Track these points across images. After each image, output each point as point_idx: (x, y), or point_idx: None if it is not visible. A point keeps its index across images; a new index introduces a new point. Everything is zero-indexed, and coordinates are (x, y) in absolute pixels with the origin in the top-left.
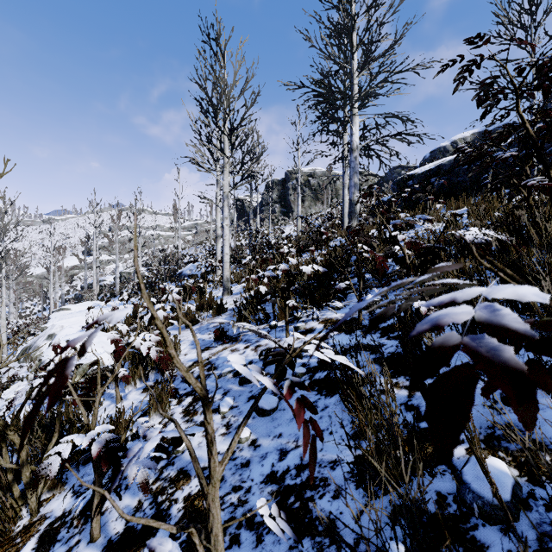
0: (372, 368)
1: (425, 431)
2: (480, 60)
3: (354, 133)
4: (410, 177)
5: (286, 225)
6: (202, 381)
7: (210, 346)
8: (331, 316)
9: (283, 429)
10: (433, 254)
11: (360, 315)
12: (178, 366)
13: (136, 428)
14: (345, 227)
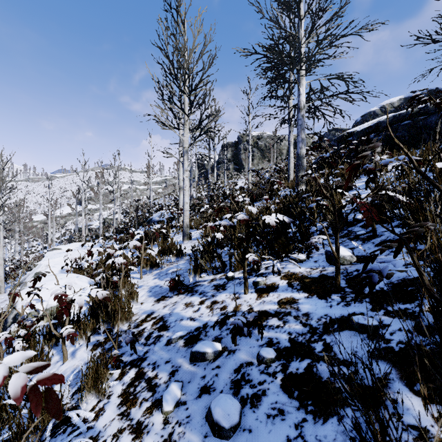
0: None
1: None
2: None
3: (301, 93)
4: (350, 134)
5: (239, 179)
6: None
7: (166, 295)
8: (294, 271)
9: None
10: None
11: (337, 275)
12: None
13: None
14: (290, 179)
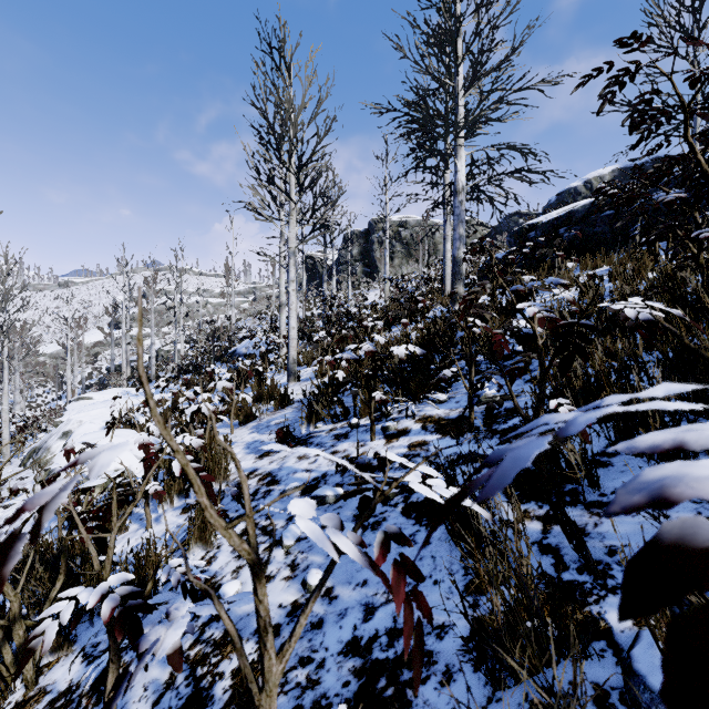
0: (496, 498)
1: (570, 586)
2: (637, 68)
3: (458, 170)
4: (532, 227)
5: (370, 289)
6: (250, 538)
7: (271, 450)
8: (431, 413)
9: (369, 574)
10: (577, 335)
11: (471, 413)
12: (213, 521)
13: (167, 574)
14: (447, 292)
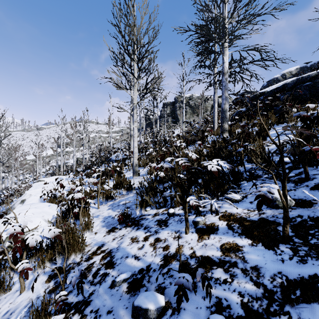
0: None
1: None
2: None
3: (225, 61)
4: (262, 94)
5: (175, 129)
6: None
7: (116, 226)
8: (232, 211)
9: None
10: None
11: (286, 225)
12: None
13: None
14: (215, 129)
